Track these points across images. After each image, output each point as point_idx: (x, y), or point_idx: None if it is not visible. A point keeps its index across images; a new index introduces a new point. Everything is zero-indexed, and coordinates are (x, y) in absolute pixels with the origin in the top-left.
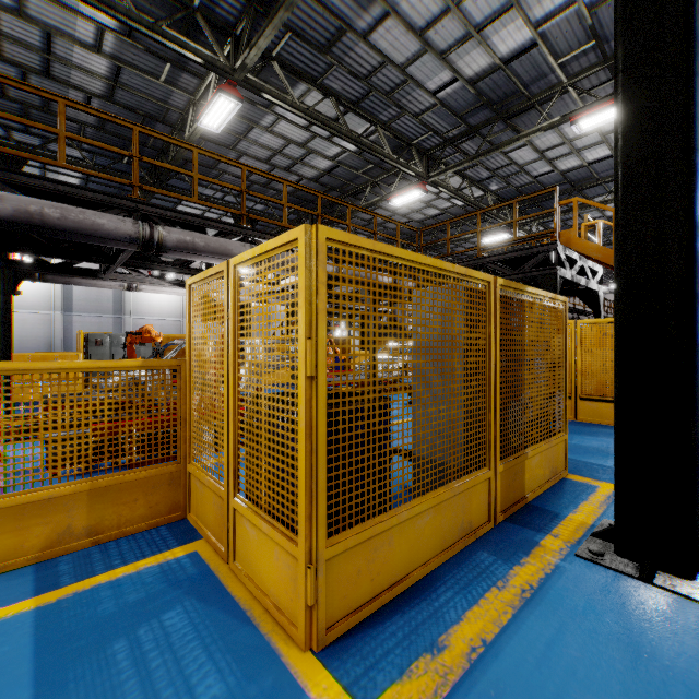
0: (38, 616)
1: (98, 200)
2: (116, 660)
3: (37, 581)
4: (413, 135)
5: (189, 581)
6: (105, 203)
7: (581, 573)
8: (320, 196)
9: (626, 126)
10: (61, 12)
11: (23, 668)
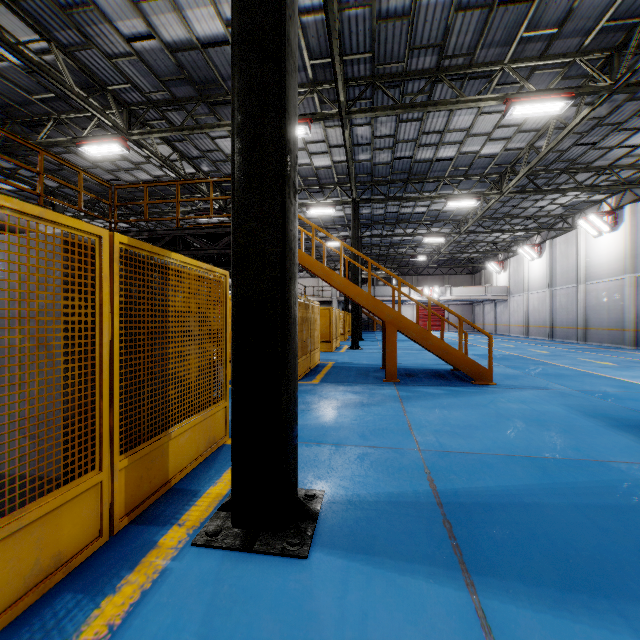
0: None
1: None
2: None
3: None
4: (108, 79)
5: None
6: None
7: (187, 570)
8: None
9: (240, 99)
10: None
11: None
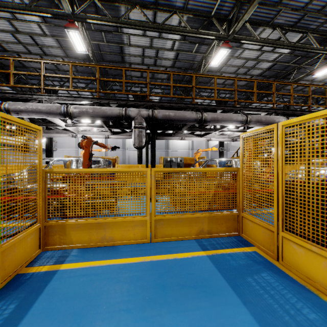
0: (209, 258)
1: (182, 106)
2: (252, 284)
3: (199, 245)
4: None
5: (262, 263)
6: (184, 107)
7: None
8: (274, 82)
9: None
10: (162, 41)
11: (218, 275)
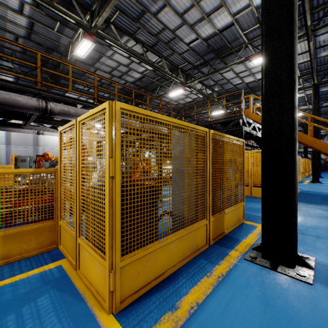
0: None
1: (18, 88)
2: (7, 325)
3: None
4: (179, 64)
5: (54, 280)
6: (22, 90)
7: (246, 267)
8: (134, 90)
9: (266, 60)
10: None
11: None
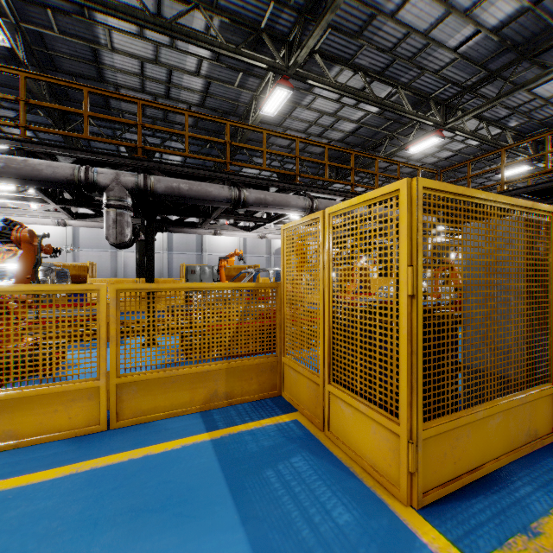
0: (213, 444)
1: (207, 175)
2: (271, 482)
3: (204, 423)
4: (431, 90)
5: (299, 439)
6: (210, 177)
7: None
8: (353, 153)
9: None
10: (178, 54)
11: (217, 474)
